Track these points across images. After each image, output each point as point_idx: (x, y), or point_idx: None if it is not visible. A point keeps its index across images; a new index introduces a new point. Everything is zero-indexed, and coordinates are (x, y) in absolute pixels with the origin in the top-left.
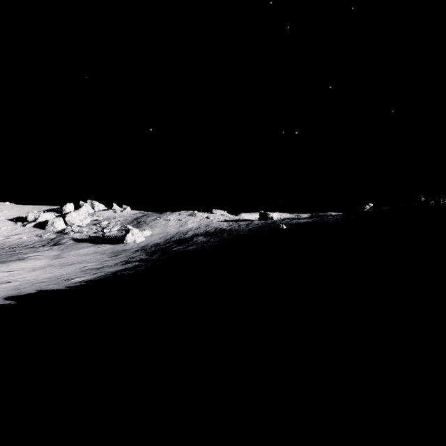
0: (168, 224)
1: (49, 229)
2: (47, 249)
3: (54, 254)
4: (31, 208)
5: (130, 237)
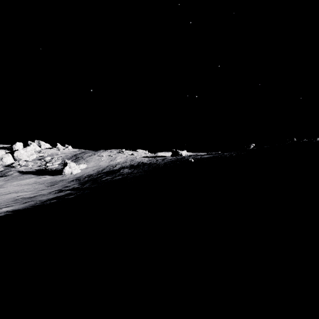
0: (101, 159)
1: None
2: None
3: None
4: None
5: (68, 170)
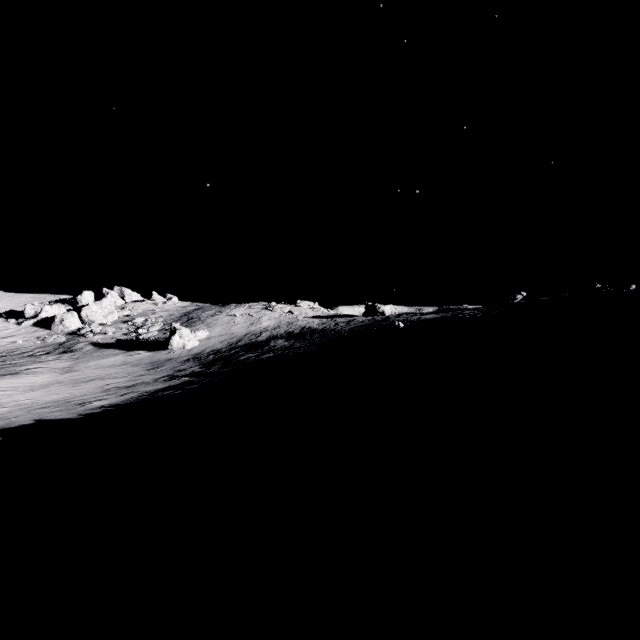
0: (233, 322)
1: (57, 329)
2: (53, 359)
3: (64, 365)
4: (30, 297)
5: (177, 341)
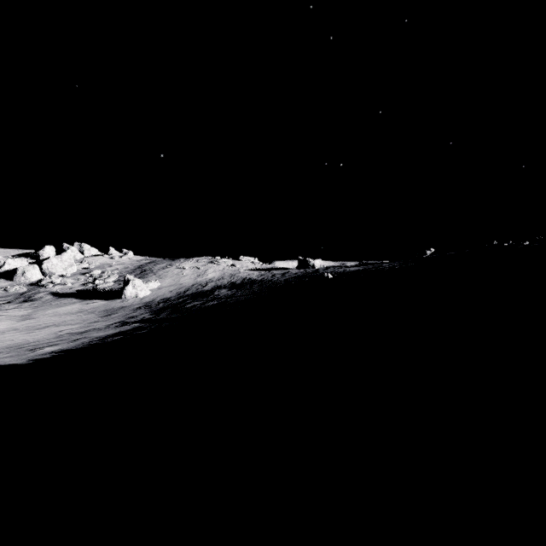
0: (182, 274)
1: (19, 280)
2: (13, 307)
3: (23, 313)
4: None
5: (130, 291)
